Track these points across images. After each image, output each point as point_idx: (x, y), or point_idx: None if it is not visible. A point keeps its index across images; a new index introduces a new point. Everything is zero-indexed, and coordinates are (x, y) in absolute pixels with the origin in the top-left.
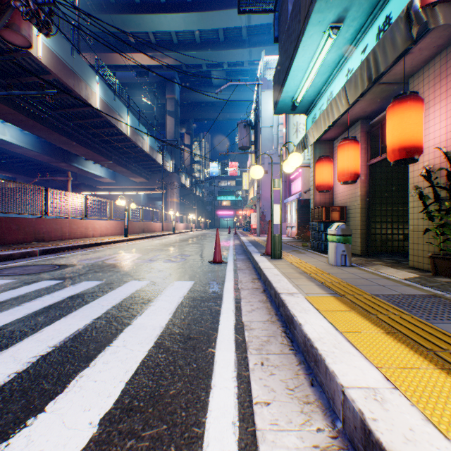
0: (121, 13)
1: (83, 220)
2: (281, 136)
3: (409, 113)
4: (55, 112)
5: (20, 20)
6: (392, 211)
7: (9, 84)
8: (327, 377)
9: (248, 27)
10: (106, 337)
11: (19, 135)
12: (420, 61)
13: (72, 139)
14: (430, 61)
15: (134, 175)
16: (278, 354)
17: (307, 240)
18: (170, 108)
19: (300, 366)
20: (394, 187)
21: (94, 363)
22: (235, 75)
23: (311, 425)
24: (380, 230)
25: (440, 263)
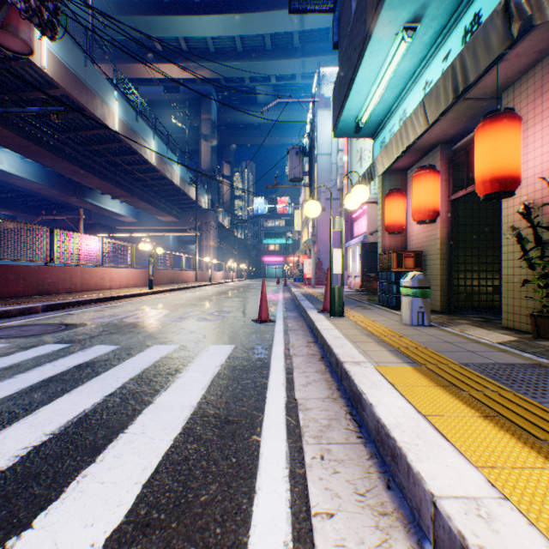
0: (145, 14)
1: (98, 269)
2: (341, 165)
3: (503, 134)
4: (64, 135)
5: (19, 19)
6: (478, 258)
7: (4, 100)
8: (410, 479)
9: (301, 33)
10: (120, 421)
11: (19, 164)
12: (516, 70)
13: (85, 168)
14: (529, 70)
15: (161, 212)
16: (343, 444)
17: (374, 293)
18: (206, 132)
19: (372, 461)
20: (482, 228)
21: (102, 458)
22: (285, 90)
23: (390, 547)
24: (465, 280)
25: (543, 322)
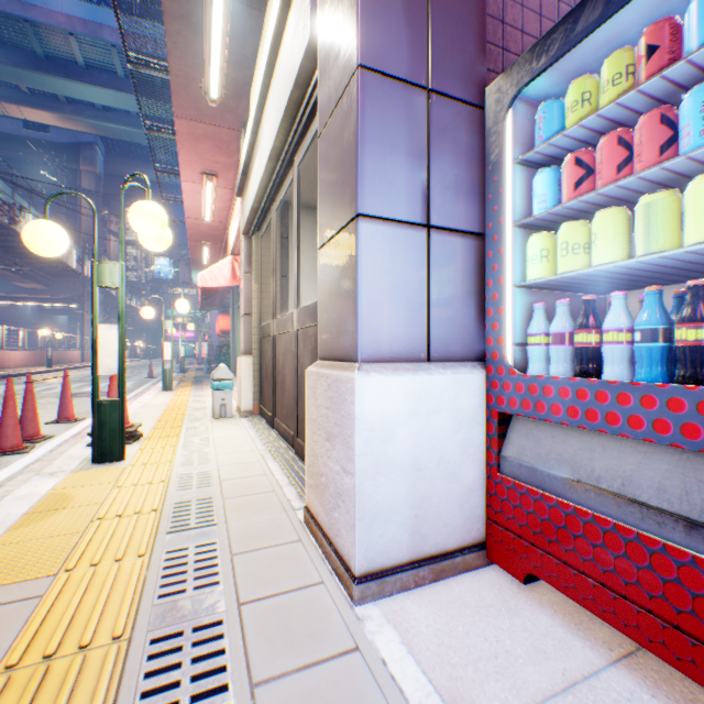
0: (14, 65)
1: (2, 351)
2: None
3: (224, 318)
4: None
5: None
6: None
7: None
8: None
9: None
10: None
11: None
12: None
13: None
14: None
15: (26, 280)
16: None
17: None
18: (89, 186)
19: None
20: None
21: None
22: None
23: None
24: None
25: None
